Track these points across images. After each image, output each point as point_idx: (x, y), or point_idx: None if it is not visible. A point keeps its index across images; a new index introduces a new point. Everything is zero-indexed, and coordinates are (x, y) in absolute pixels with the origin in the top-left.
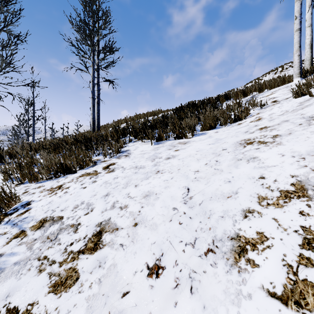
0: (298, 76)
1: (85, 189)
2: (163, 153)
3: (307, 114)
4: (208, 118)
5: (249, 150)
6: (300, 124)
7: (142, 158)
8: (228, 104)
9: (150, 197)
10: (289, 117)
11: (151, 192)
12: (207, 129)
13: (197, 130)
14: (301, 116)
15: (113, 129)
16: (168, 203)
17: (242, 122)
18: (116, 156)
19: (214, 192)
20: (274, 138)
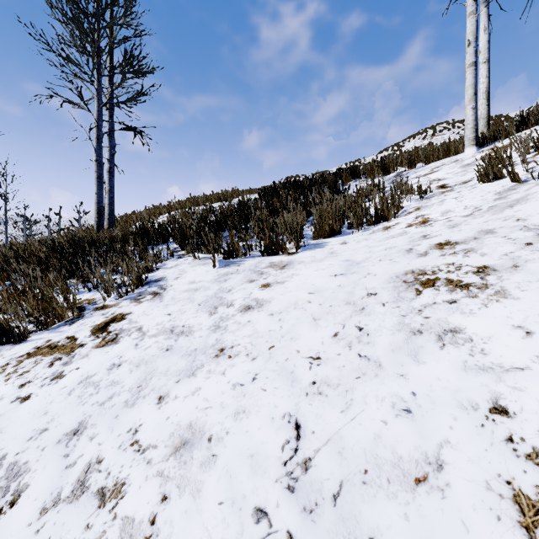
0: (473, 144)
1: (23, 405)
2: (237, 292)
3: (531, 219)
4: (328, 214)
5: (434, 304)
6: (528, 244)
7: (189, 304)
8: (360, 187)
9: (192, 452)
10: (491, 223)
11: (197, 430)
12: (326, 236)
13: (307, 237)
14: (519, 223)
15: (139, 227)
16: (240, 485)
17: (392, 225)
18: (133, 293)
19: (370, 450)
20: (483, 274)
